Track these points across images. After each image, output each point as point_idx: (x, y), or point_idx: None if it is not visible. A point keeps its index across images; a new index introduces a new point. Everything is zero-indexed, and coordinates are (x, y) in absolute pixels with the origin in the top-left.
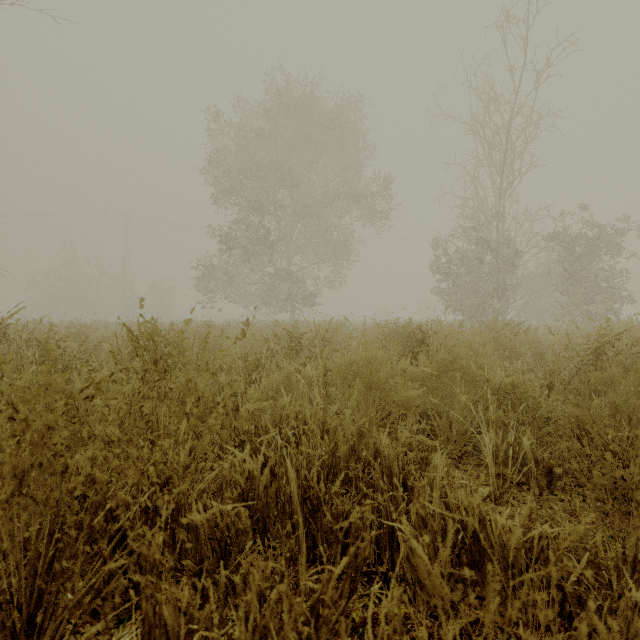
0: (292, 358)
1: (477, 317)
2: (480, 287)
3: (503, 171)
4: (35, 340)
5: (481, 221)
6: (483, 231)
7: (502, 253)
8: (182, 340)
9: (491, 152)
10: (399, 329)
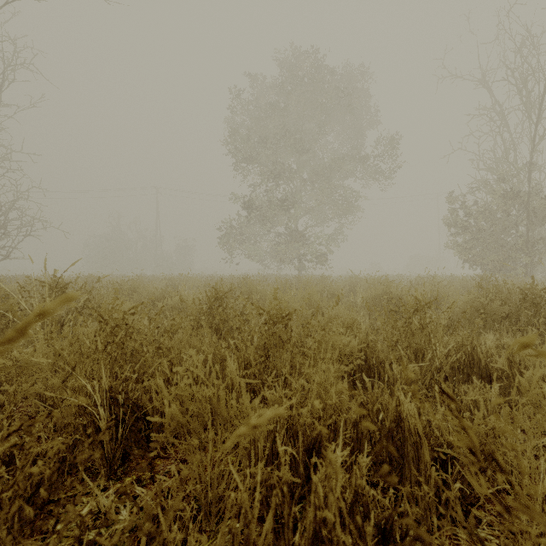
0: (418, 335)
1: (503, 271)
2: (503, 240)
3: (539, 116)
4: (92, 298)
5: (507, 172)
6: (509, 182)
7: (531, 204)
8: (290, 314)
9: (528, 96)
10: (508, 290)
